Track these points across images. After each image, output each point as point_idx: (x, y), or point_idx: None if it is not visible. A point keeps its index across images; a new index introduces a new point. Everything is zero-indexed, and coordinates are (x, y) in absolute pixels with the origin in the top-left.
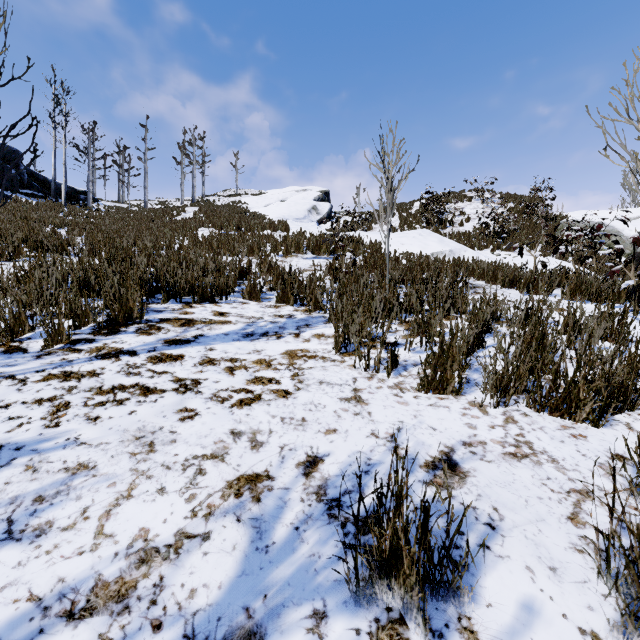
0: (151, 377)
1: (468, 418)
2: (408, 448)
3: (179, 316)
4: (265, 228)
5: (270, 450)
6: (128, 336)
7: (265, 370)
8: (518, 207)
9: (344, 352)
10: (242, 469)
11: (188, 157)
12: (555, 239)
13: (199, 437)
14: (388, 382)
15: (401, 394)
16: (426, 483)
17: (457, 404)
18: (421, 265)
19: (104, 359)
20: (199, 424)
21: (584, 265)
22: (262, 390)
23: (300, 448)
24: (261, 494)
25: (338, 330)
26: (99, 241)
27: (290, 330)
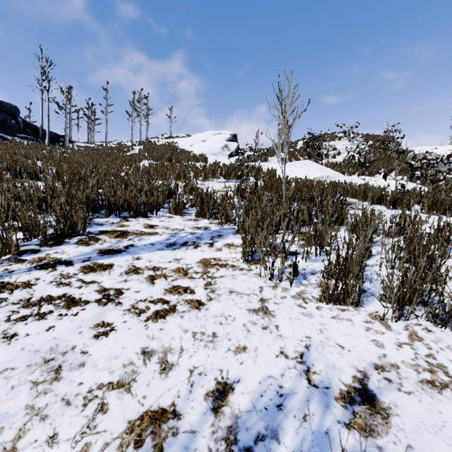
0: (79, 287)
1: (373, 333)
2: (319, 372)
3: (116, 228)
4: (190, 160)
5: (179, 375)
6: (69, 247)
7: (182, 279)
8: (376, 144)
9: (250, 261)
10: (147, 402)
11: (136, 111)
12: (412, 166)
13: (109, 359)
14: (291, 291)
15: (304, 304)
16: (346, 425)
17: (358, 316)
18: (307, 187)
19: (42, 269)
20: (112, 342)
21: (436, 186)
22: (177, 300)
23: (210, 372)
24: (164, 441)
25: (245, 242)
26: (66, 170)
27: (205, 240)
